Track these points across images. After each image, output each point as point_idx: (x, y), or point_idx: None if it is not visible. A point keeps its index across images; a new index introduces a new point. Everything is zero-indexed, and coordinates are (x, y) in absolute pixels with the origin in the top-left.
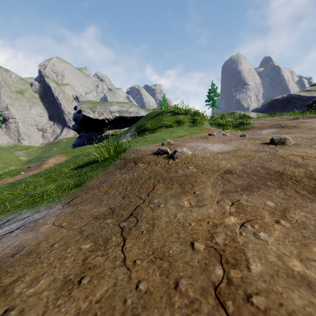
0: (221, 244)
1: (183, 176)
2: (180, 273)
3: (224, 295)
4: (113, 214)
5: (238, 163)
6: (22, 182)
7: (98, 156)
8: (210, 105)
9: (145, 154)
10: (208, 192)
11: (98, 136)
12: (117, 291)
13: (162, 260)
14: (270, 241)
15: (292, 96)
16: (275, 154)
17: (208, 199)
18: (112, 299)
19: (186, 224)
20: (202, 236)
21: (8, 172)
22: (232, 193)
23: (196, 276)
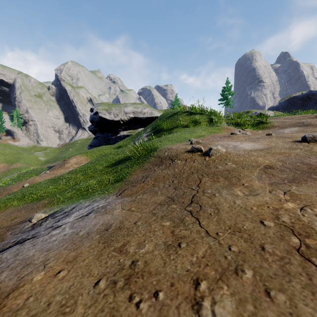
0: (288, 222)
1: (225, 171)
2: (262, 241)
3: (307, 254)
4: (174, 201)
5: (275, 159)
6: (62, 179)
7: (128, 154)
8: (224, 105)
9: (179, 152)
10: (256, 184)
11: (114, 137)
12: (215, 251)
13: (240, 233)
14: None
15: (312, 93)
16: (311, 151)
17: (259, 190)
18: (214, 256)
19: (248, 208)
20: (267, 216)
21: (29, 171)
22: (280, 185)
23: (277, 243)
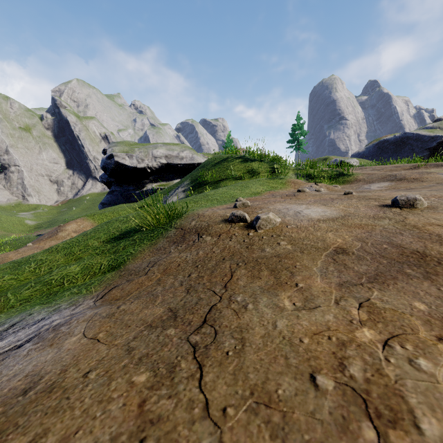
0: (361, 379)
1: (274, 257)
2: (305, 435)
3: None
4: (175, 319)
5: (352, 237)
6: (31, 262)
7: (142, 222)
8: (294, 148)
9: (212, 221)
10: (318, 284)
11: (137, 191)
12: None
13: (269, 408)
14: (439, 375)
15: (407, 136)
16: (404, 222)
17: (320, 297)
18: None
19: (295, 341)
20: (325, 363)
21: (8, 242)
22: (355, 287)
23: (333, 441)
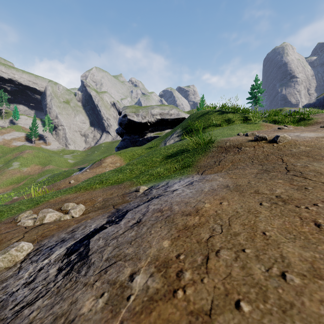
0: None
1: (302, 152)
2: None
3: None
4: (269, 171)
5: None
6: (125, 169)
7: (181, 148)
8: (252, 103)
9: (241, 141)
10: None
11: (141, 139)
12: None
13: None
14: None
15: None
16: None
17: None
18: None
19: None
20: None
21: (62, 173)
22: None
23: None
